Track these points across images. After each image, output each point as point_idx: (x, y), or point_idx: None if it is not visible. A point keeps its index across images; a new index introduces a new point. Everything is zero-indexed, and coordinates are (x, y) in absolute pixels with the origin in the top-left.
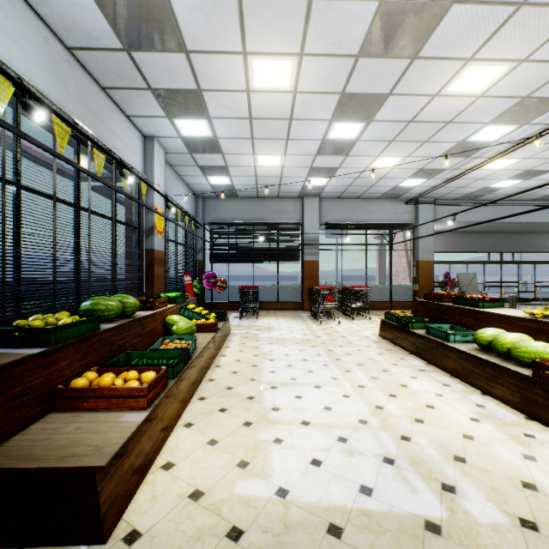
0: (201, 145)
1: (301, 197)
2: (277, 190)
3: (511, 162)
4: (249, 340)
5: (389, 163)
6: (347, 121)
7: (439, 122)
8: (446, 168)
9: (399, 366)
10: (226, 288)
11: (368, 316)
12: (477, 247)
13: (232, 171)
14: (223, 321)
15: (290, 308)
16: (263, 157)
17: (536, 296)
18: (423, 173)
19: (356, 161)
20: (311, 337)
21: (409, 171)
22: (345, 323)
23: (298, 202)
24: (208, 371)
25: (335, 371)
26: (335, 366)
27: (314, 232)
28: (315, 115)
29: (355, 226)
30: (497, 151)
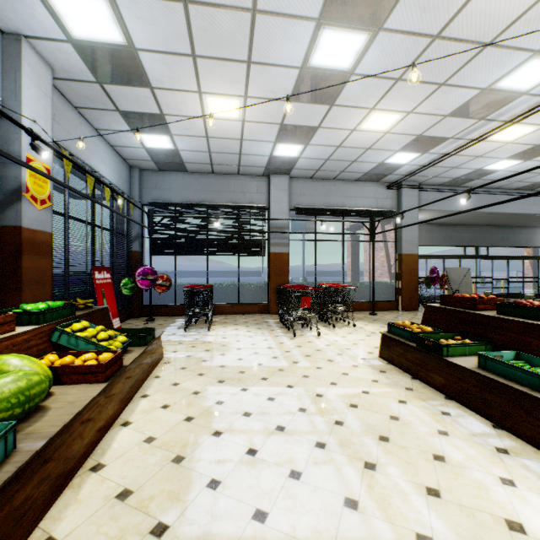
0: (112, 64)
1: (267, 175)
2: (237, 161)
3: (526, 131)
4: (187, 374)
5: (384, 123)
6: (344, 26)
7: (475, 42)
8: (449, 137)
9: (455, 440)
10: (173, 287)
11: (350, 322)
12: (453, 240)
13: (173, 124)
14: (143, 345)
15: (253, 311)
16: (214, 99)
17: (498, 291)
18: (419, 144)
19: (342, 117)
20: (285, 364)
21: (404, 138)
22: (325, 334)
23: (263, 181)
24: (61, 496)
25: (346, 470)
26: (341, 449)
27: (283, 217)
28: (294, 3)
29: (331, 211)
30: (521, 110)
